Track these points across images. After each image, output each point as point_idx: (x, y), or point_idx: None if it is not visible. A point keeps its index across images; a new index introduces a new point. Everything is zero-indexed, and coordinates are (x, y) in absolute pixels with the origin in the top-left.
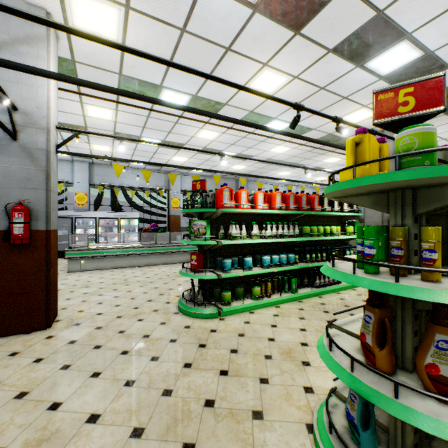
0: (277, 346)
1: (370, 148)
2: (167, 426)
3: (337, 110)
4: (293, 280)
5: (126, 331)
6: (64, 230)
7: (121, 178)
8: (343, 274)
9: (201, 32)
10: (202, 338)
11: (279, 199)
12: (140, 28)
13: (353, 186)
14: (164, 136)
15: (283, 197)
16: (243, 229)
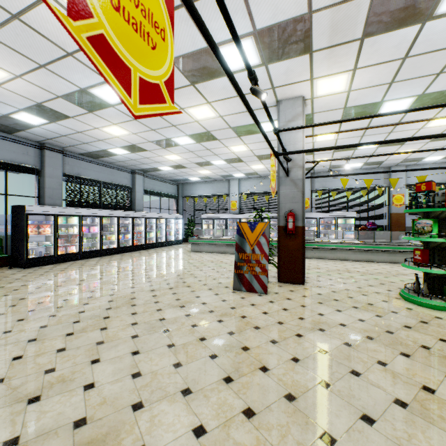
0: None
1: None
2: (389, 343)
3: None
4: None
5: (353, 298)
6: None
7: (337, 181)
8: None
9: (425, 49)
10: (424, 318)
11: None
12: (363, 75)
13: None
14: (383, 137)
15: None
16: None
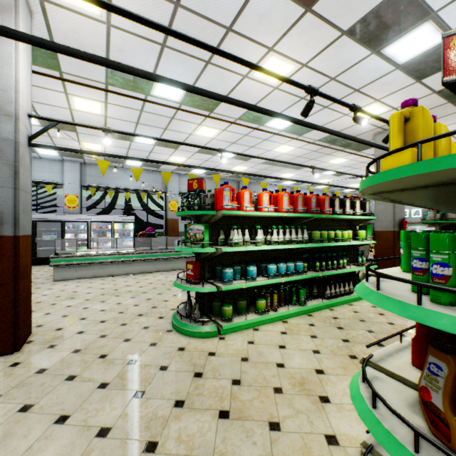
0: (288, 374)
1: (424, 126)
2: None
3: None
4: (302, 291)
5: (108, 355)
6: (53, 235)
7: (115, 179)
8: (399, 304)
9: (198, 7)
10: (198, 364)
11: (286, 201)
12: (127, 0)
13: (419, 172)
14: (159, 133)
15: (290, 198)
16: (246, 234)
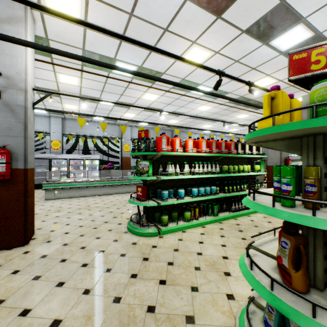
0: (204, 259)
1: (283, 102)
2: None
3: (247, 78)
4: (215, 206)
5: (86, 247)
6: (43, 168)
7: (86, 129)
8: (263, 207)
9: (145, 16)
10: (146, 253)
11: (204, 145)
12: (98, 12)
13: (273, 132)
14: (117, 97)
15: (207, 143)
16: (177, 167)
